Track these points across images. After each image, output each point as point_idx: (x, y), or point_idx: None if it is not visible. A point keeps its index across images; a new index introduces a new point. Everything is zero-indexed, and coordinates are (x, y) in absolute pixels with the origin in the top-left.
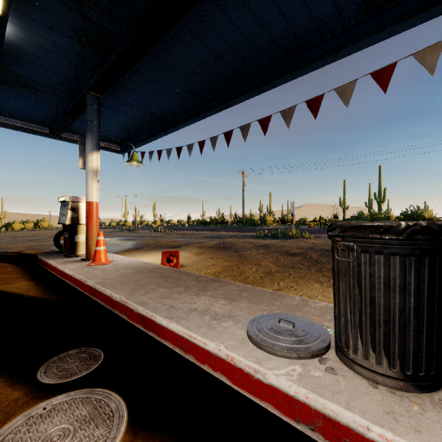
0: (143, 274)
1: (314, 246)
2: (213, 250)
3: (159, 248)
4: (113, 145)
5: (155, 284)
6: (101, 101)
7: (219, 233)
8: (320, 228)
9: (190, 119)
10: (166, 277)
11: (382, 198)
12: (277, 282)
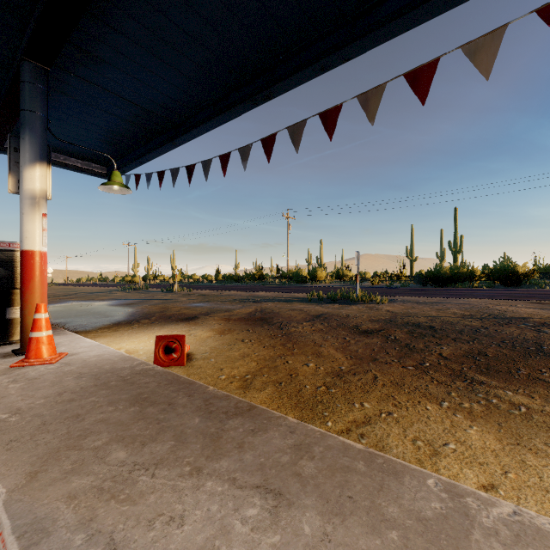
0: (103, 392)
1: (393, 316)
2: (245, 324)
3: (164, 322)
4: (96, 165)
5: (112, 430)
6: (58, 83)
7: (255, 293)
8: (387, 286)
9: (208, 121)
10: (145, 401)
11: (458, 248)
12: (357, 399)
